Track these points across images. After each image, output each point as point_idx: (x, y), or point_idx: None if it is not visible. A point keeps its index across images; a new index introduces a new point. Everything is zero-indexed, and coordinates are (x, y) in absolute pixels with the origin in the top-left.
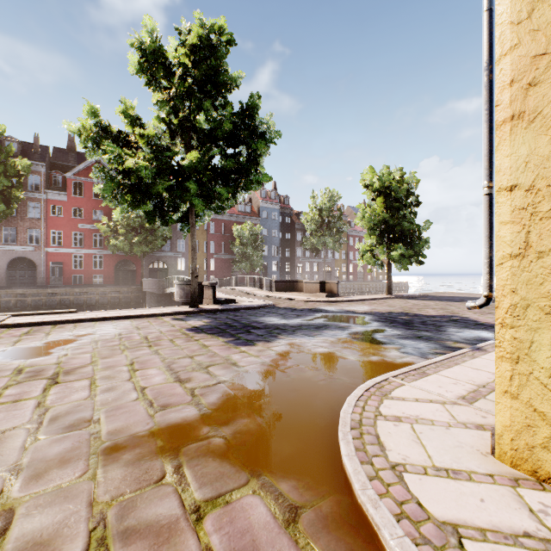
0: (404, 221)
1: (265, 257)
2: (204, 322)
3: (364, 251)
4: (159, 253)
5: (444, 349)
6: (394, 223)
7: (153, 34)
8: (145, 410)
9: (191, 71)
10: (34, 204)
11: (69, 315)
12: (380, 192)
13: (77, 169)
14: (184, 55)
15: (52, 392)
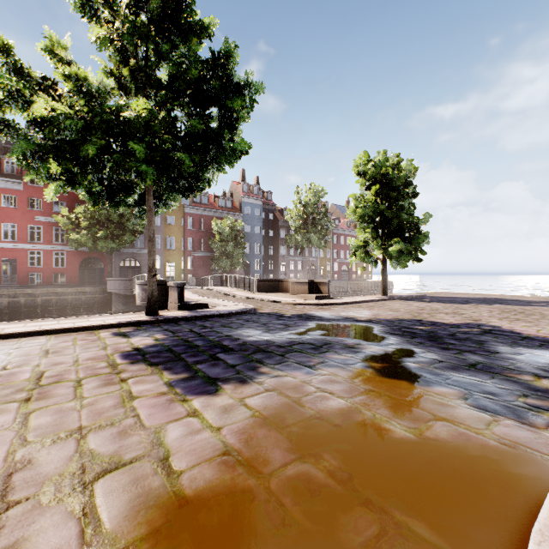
0: (402, 213)
1: (247, 255)
2: (155, 339)
3: (357, 247)
4: (131, 250)
5: (536, 395)
6: (391, 215)
7: None
8: None
9: (144, 1)
10: None
11: None
12: (376, 180)
13: None
14: None
15: None
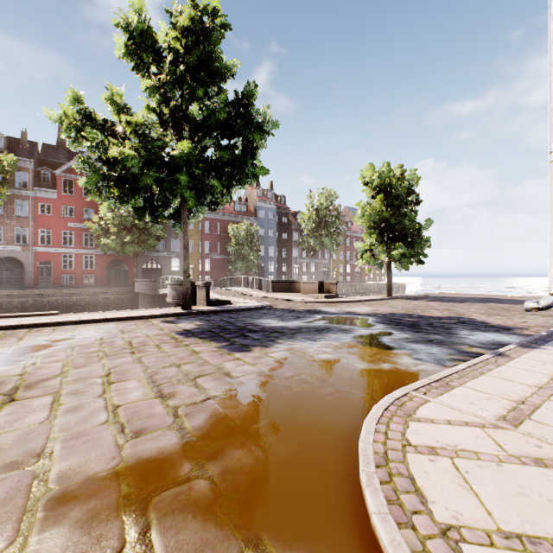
0: (405, 220)
1: (261, 258)
2: (196, 325)
3: (364, 251)
4: (153, 253)
5: (461, 354)
6: (395, 221)
7: (141, 14)
8: (114, 438)
9: (183, 57)
10: (21, 202)
11: (49, 317)
12: (380, 190)
13: (66, 166)
14: (175, 38)
15: (3, 413)
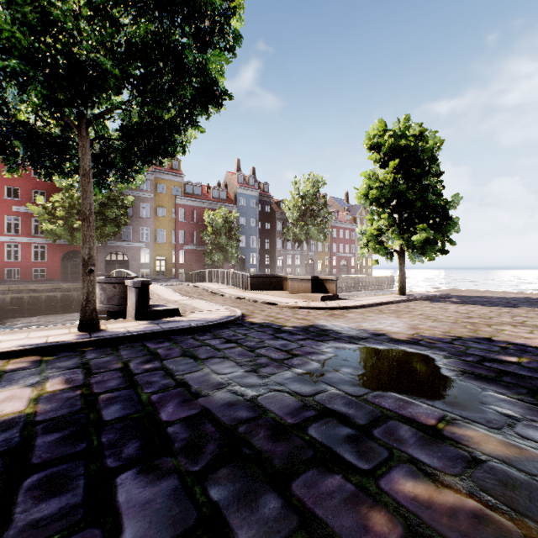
0: (429, 193)
1: (242, 249)
2: (33, 397)
3: (371, 236)
4: (118, 243)
5: None
6: (414, 196)
7: None
8: None
9: None
10: None
11: None
12: (393, 155)
13: None
14: None
15: None
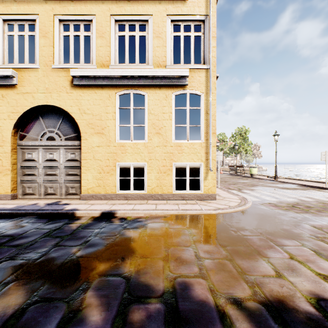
0: None
1: None
2: None
3: None
4: None
5: (107, 221)
6: None
7: None
8: None
9: None
10: None
11: None
12: None
13: None
14: None
15: None
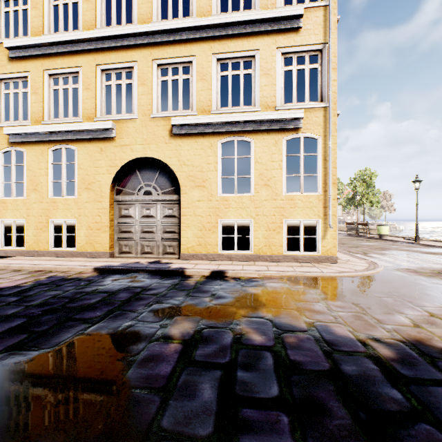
0: None
1: None
2: None
3: None
4: None
5: (221, 280)
6: None
7: None
8: None
9: None
10: None
11: None
12: None
13: None
14: None
15: None
